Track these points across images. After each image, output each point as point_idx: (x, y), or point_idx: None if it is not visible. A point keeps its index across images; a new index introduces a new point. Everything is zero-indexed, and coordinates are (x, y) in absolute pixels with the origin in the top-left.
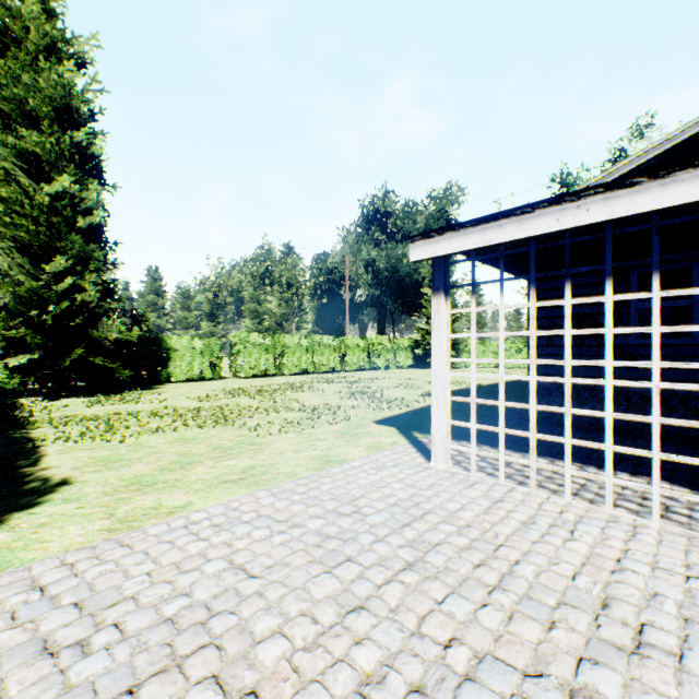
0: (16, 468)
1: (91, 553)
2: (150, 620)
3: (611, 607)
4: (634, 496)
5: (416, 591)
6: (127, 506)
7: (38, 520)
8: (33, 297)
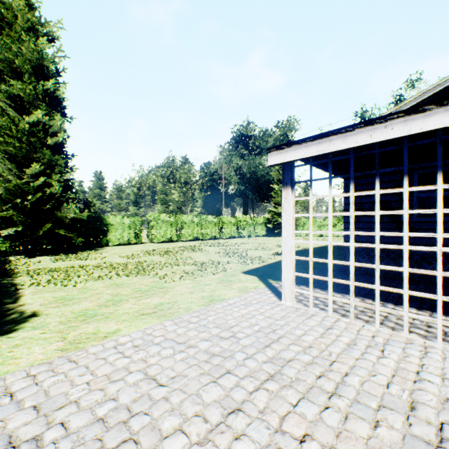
0: (2, 304)
1: (48, 367)
2: (87, 420)
3: (417, 410)
4: (421, 325)
5: (277, 396)
6: (75, 332)
7: (14, 342)
8: (18, 190)
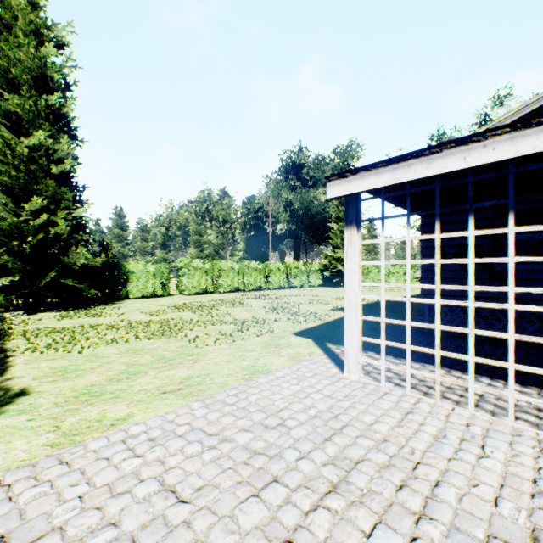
0: None
1: (30, 472)
2: None
3: (542, 542)
4: (529, 407)
5: (343, 520)
6: (73, 418)
7: None
8: (14, 230)
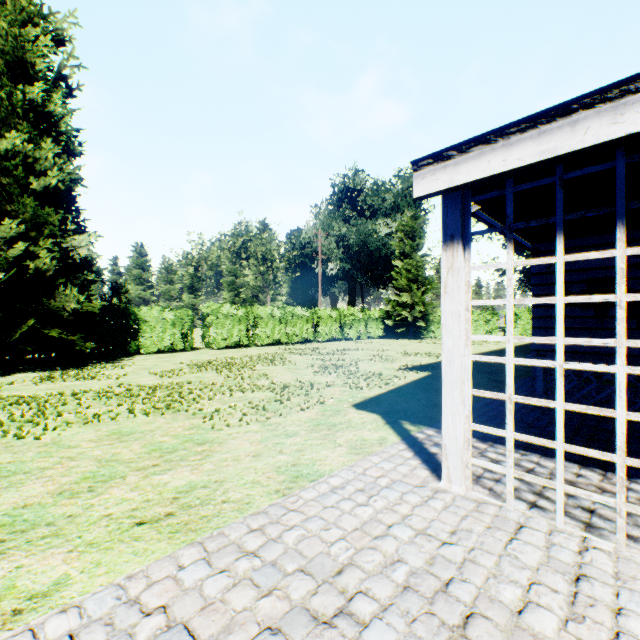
0: None
1: None
2: None
3: None
4: None
5: None
6: None
7: None
8: None
